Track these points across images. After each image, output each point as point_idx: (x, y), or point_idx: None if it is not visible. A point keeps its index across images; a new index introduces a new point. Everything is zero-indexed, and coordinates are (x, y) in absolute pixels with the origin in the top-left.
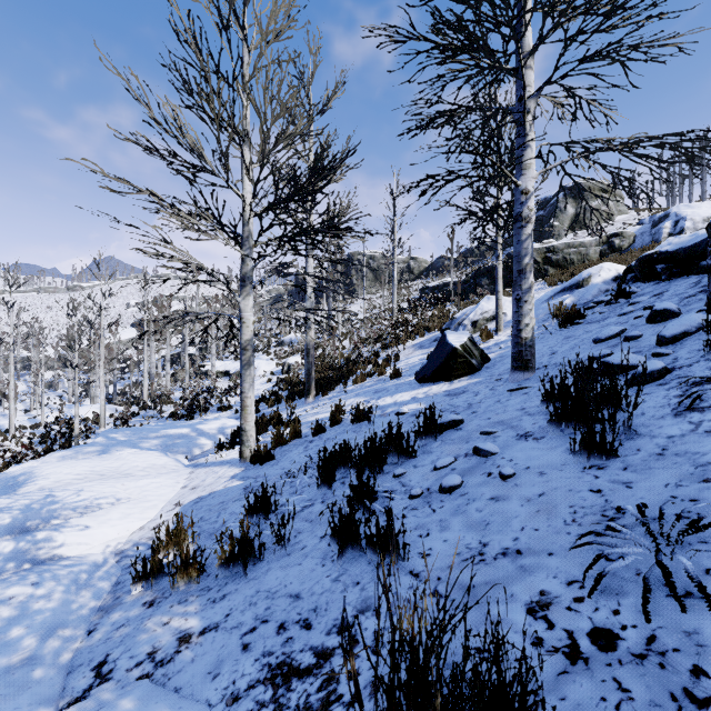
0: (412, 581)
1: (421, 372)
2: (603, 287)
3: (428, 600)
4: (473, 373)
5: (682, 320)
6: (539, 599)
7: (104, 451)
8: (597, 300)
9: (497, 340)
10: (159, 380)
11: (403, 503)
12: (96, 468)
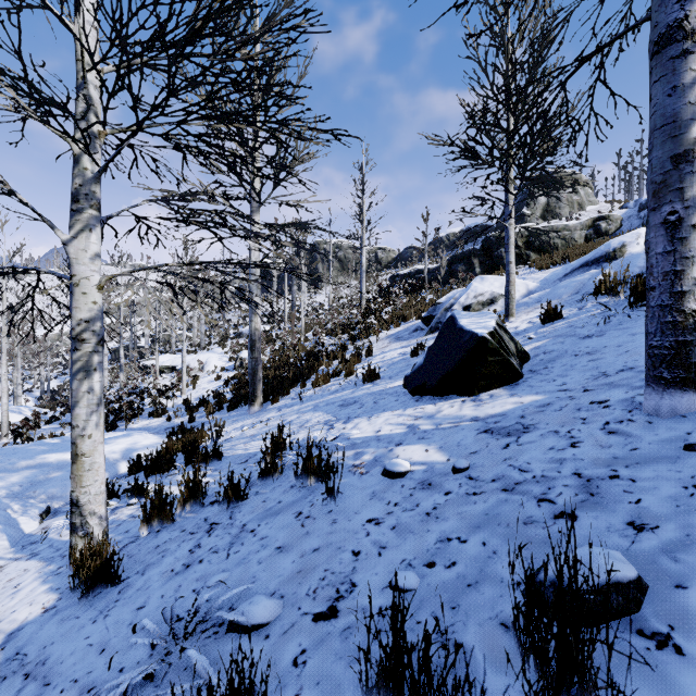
0: None
1: (416, 377)
2: None
3: None
4: (513, 382)
5: None
6: None
7: None
8: None
9: (513, 328)
10: None
11: None
12: None
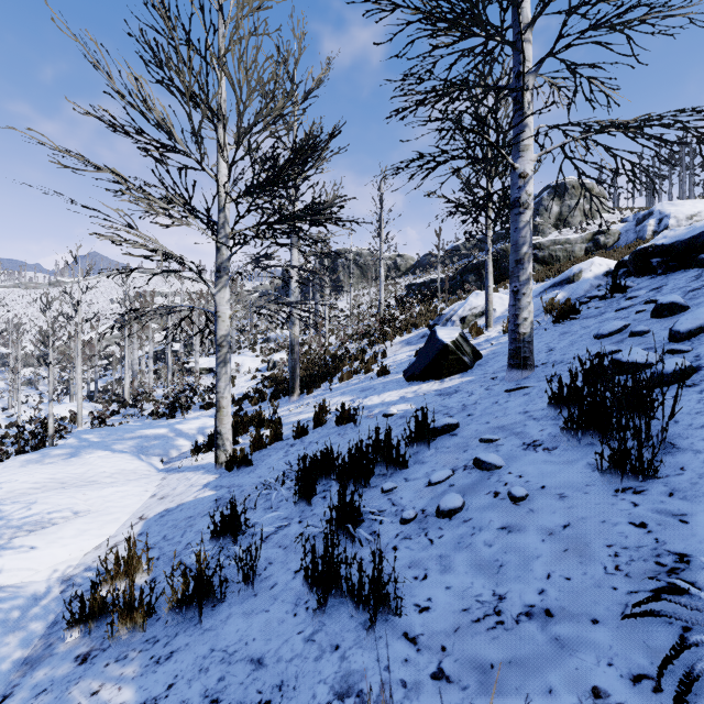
0: (408, 650)
1: (410, 370)
2: (595, 282)
3: (430, 685)
4: (465, 371)
5: (697, 314)
6: (593, 703)
7: (74, 454)
8: (590, 295)
9: (487, 336)
10: (142, 377)
11: (394, 529)
12: (57, 475)
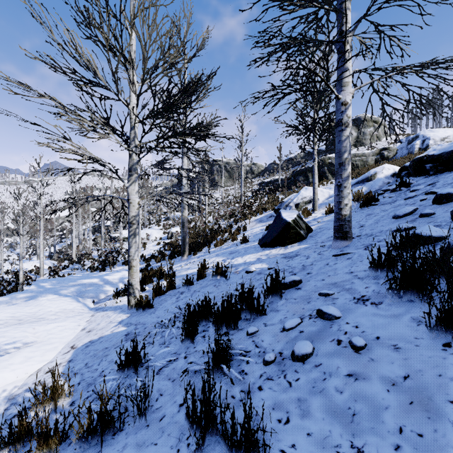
0: None
1: (263, 239)
2: (386, 180)
3: None
4: (301, 241)
5: None
6: None
7: (33, 297)
8: (384, 189)
9: (314, 216)
10: (85, 243)
11: (258, 369)
12: (16, 314)
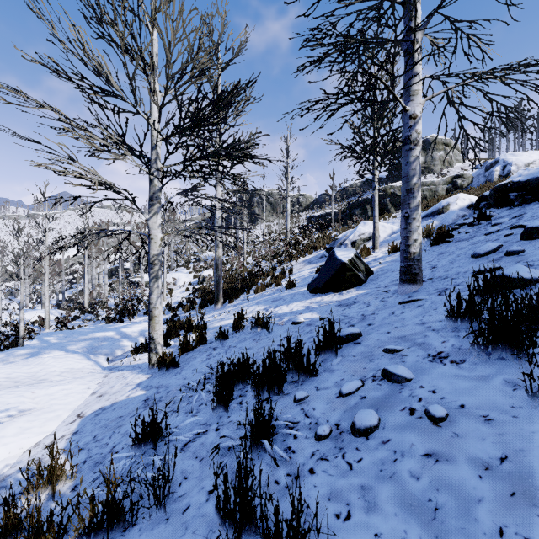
0: None
1: (313, 284)
2: (461, 213)
3: None
4: (360, 285)
5: None
6: None
7: (34, 354)
8: (459, 223)
9: (375, 256)
10: (99, 289)
11: (309, 446)
12: (12, 374)
